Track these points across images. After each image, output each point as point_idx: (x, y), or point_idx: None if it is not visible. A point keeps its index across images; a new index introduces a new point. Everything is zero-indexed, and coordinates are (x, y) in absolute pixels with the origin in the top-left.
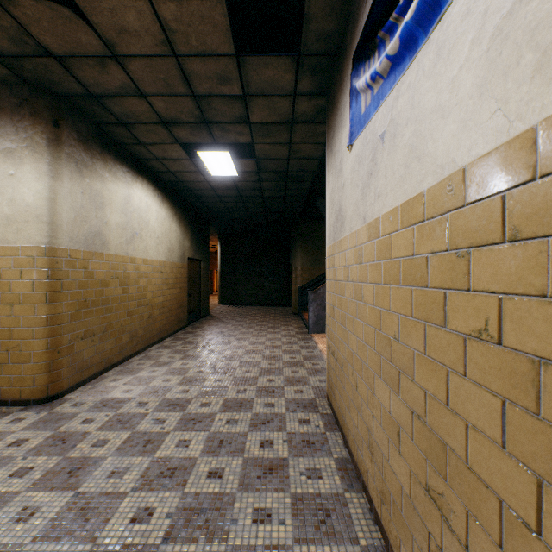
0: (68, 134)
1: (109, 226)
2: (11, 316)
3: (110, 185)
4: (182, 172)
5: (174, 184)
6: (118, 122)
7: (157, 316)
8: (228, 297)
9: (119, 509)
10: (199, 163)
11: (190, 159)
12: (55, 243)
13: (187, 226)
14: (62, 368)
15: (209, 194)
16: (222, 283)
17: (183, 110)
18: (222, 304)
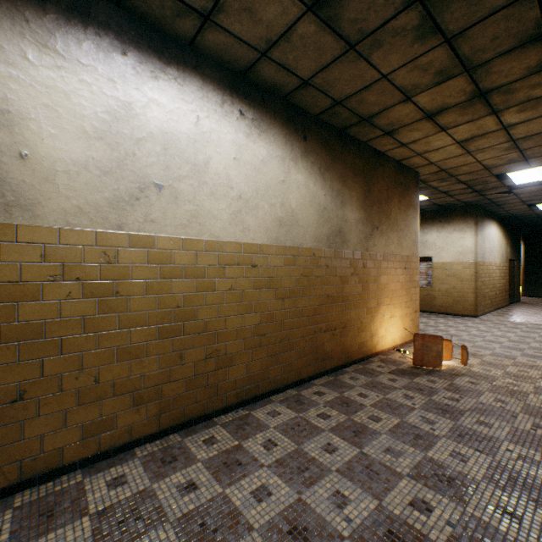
0: (478, 218)
1: (485, 249)
2: (460, 285)
3: (485, 231)
4: (517, 212)
5: (505, 216)
6: (495, 205)
7: (497, 294)
8: (533, 291)
9: (540, 333)
10: (533, 208)
11: (527, 208)
12: (476, 260)
13: (508, 238)
14: (477, 306)
15: (530, 217)
16: (526, 277)
17: (537, 197)
18: (526, 296)
